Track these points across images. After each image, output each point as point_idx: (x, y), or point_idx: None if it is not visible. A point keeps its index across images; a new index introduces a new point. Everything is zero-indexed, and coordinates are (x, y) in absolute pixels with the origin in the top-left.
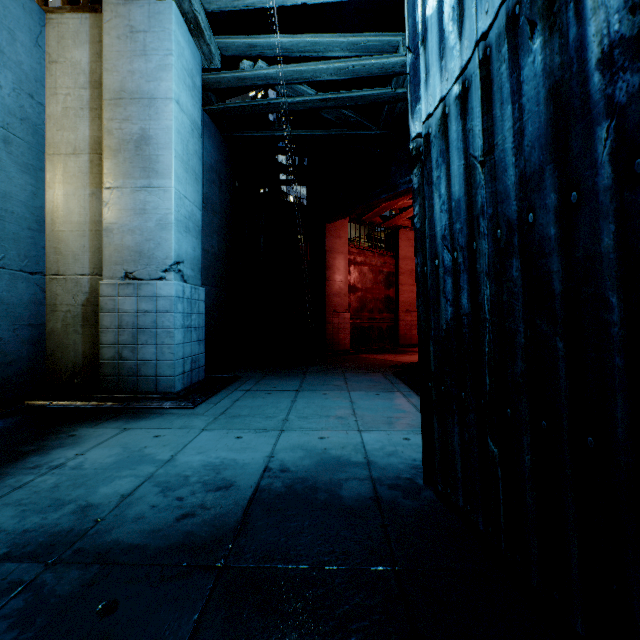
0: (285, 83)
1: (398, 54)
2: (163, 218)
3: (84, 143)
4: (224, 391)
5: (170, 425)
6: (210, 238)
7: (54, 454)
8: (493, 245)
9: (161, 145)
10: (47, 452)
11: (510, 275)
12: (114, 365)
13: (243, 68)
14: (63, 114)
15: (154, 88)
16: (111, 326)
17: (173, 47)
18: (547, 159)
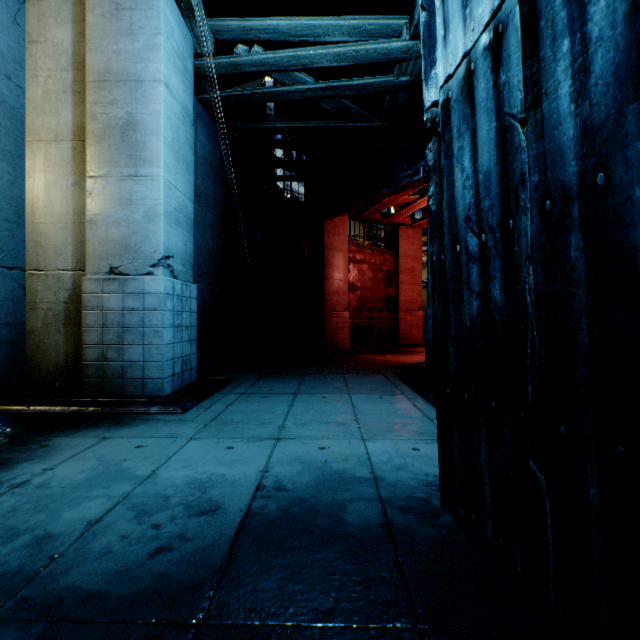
0: (282, 70)
1: (401, 38)
2: (151, 209)
3: (66, 129)
4: (217, 394)
5: (155, 433)
6: (204, 233)
7: (19, 469)
8: (539, 220)
9: (149, 131)
10: (12, 466)
11: (566, 256)
12: (98, 367)
13: (238, 53)
14: (44, 98)
15: (141, 70)
16: (95, 325)
17: (162, 26)
18: (629, 96)
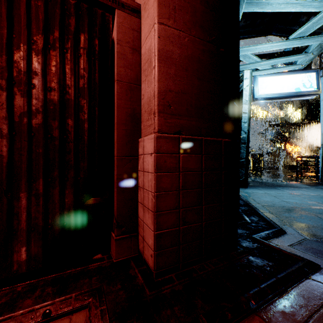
0: None
1: None
2: None
3: None
4: None
5: None
6: None
7: None
8: None
9: None
10: None
11: None
12: None
13: None
14: None
15: None
16: None
17: None
18: None
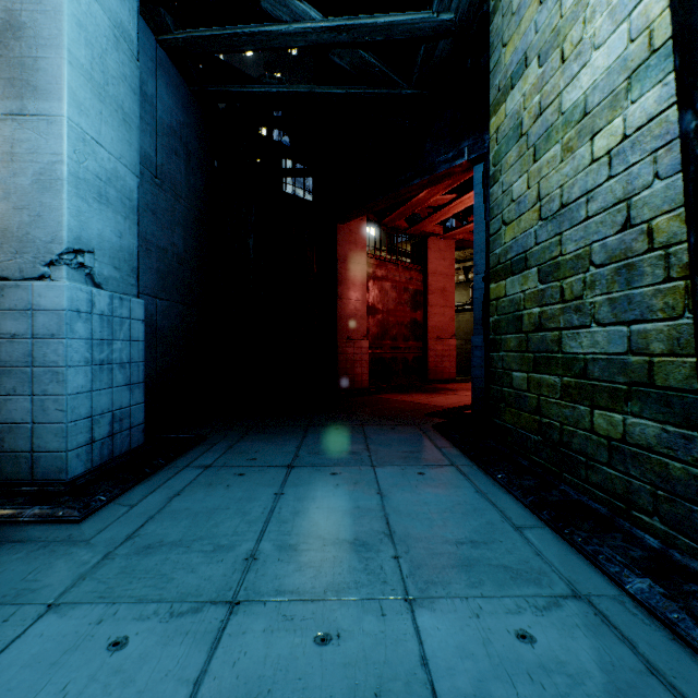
0: None
1: None
2: (46, 170)
3: None
4: (166, 470)
5: None
6: (169, 232)
7: None
8: None
9: (42, 40)
10: None
11: None
12: None
13: None
14: None
15: None
16: None
17: None
18: None
